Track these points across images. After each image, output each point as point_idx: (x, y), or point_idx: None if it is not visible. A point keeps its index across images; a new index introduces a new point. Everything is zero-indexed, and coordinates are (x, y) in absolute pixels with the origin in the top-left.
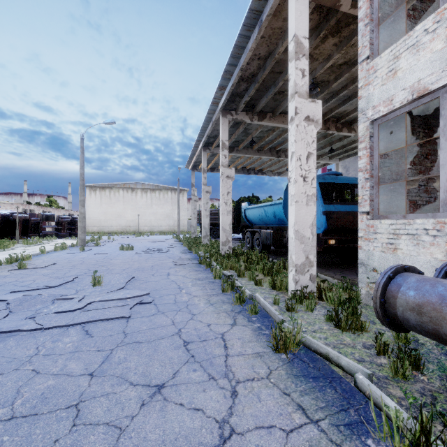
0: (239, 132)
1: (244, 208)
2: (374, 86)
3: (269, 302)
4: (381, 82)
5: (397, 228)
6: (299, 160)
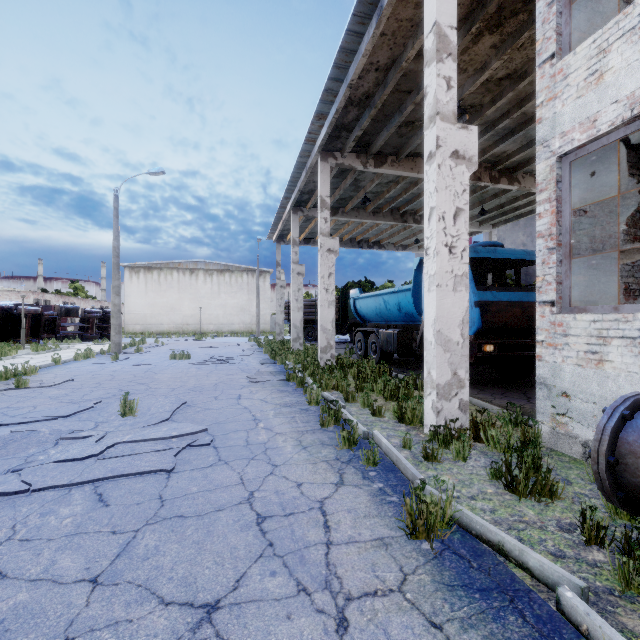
0: (346, 185)
1: (353, 297)
2: (563, 100)
3: (395, 443)
4: (576, 92)
5: (604, 327)
6: (443, 221)
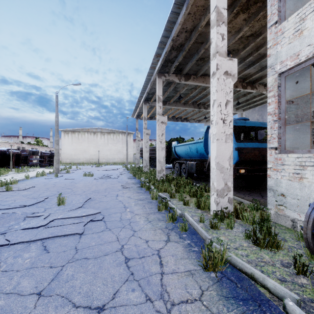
0: (170, 90)
1: (174, 145)
2: (281, 45)
3: (195, 219)
4: (288, 41)
5: (303, 160)
6: (220, 107)
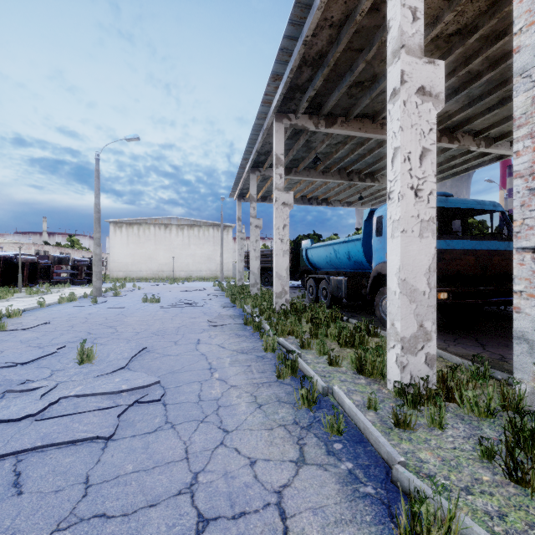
0: (298, 145)
1: (305, 247)
2: None
3: (357, 402)
4: None
5: None
6: (408, 162)
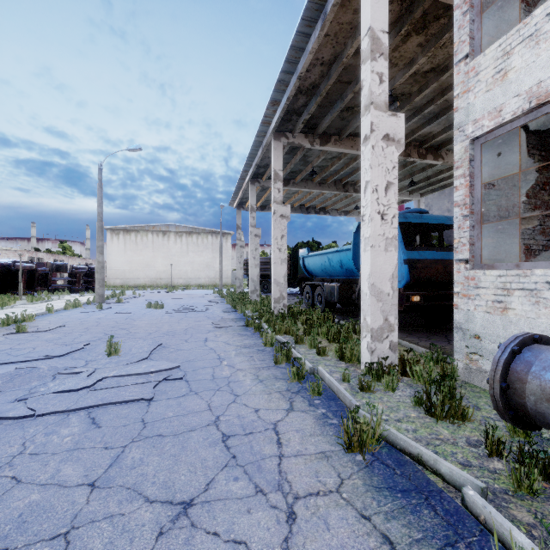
0: (296, 160)
1: (302, 256)
2: (475, 93)
3: (336, 378)
4: (486, 87)
5: (508, 280)
6: (376, 192)
